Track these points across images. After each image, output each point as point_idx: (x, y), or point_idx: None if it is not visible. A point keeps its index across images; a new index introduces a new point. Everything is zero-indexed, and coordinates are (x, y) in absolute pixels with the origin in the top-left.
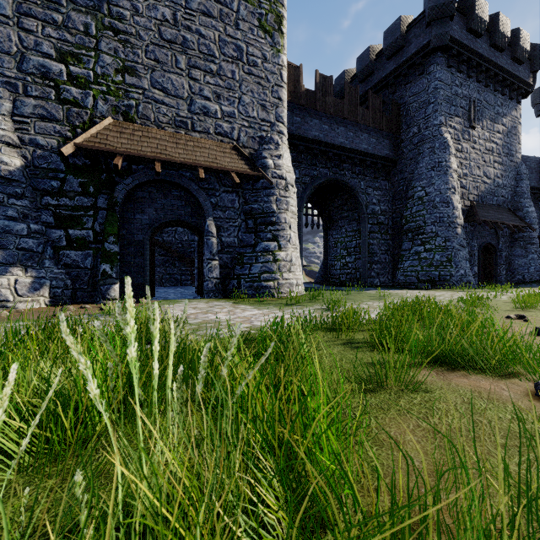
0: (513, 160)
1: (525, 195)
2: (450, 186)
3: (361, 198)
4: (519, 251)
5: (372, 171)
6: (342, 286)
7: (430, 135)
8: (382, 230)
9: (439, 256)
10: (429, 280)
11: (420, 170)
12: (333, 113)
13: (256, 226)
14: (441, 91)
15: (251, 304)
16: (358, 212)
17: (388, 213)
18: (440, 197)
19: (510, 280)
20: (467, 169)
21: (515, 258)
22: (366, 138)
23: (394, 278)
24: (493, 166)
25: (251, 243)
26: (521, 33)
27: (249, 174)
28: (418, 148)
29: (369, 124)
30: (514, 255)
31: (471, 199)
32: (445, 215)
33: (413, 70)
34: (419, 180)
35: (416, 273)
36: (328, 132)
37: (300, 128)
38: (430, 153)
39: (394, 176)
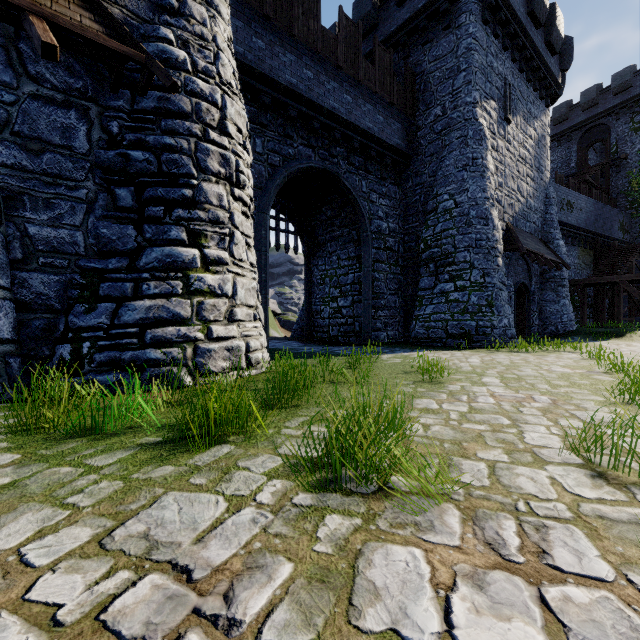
0: (543, 179)
1: (554, 224)
2: (489, 195)
3: (363, 206)
4: (550, 294)
5: (378, 168)
6: (332, 344)
7: (461, 118)
8: (391, 259)
9: (476, 297)
10: (462, 334)
11: (446, 170)
12: (321, 52)
13: (142, 207)
14: (476, 54)
15: (49, 439)
16: (357, 228)
17: (399, 234)
18: (477, 209)
19: (542, 332)
20: (503, 177)
21: (547, 304)
22: (371, 112)
23: (407, 330)
24: (526, 181)
25: (127, 248)
26: (557, 10)
27: (101, 42)
28: (443, 139)
29: (376, 89)
30: (545, 300)
31: (506, 220)
32: (483, 237)
33: (434, 23)
34: (445, 185)
35: (444, 324)
36: (313, 84)
37: (264, 61)
38: (461, 145)
39: (407, 181)
